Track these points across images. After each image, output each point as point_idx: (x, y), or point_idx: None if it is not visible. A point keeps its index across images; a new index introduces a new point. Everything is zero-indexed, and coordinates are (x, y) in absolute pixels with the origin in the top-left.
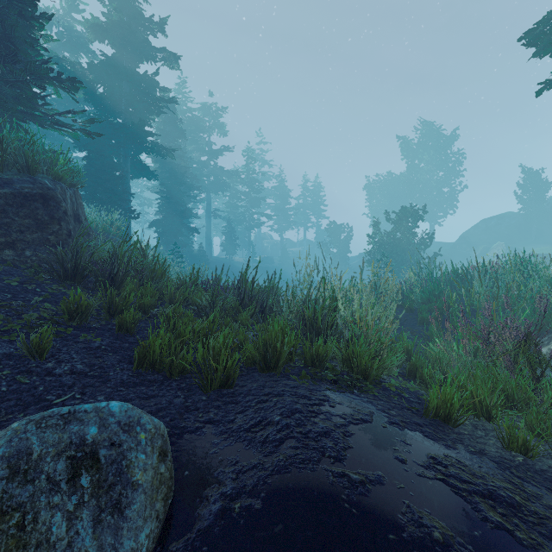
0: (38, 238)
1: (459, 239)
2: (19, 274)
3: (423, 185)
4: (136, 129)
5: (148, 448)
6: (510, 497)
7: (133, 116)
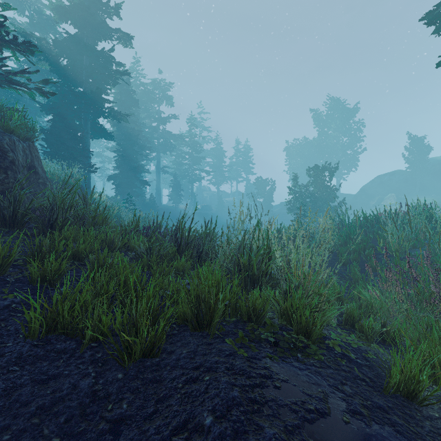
0: None
1: (359, 191)
2: None
3: (331, 148)
4: (94, 96)
5: None
6: None
7: (92, 86)
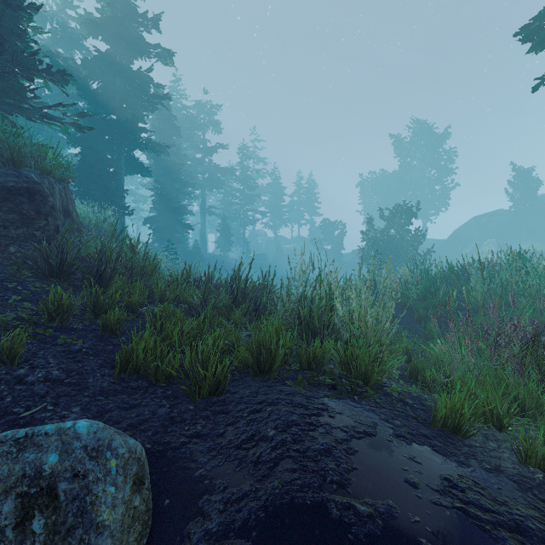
0: (23, 234)
1: (451, 236)
2: (0, 271)
3: (415, 182)
4: (130, 125)
5: (120, 477)
6: (540, 529)
7: (127, 113)
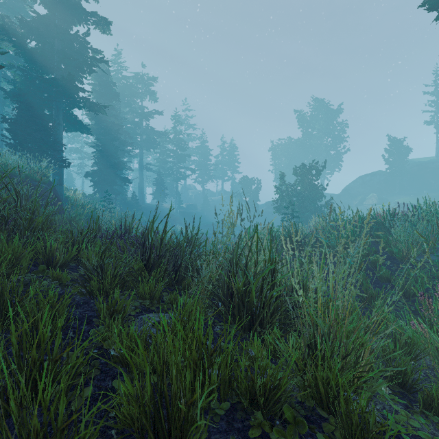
0: None
1: (342, 191)
2: None
3: (315, 148)
4: (66, 83)
5: None
6: None
7: (65, 73)
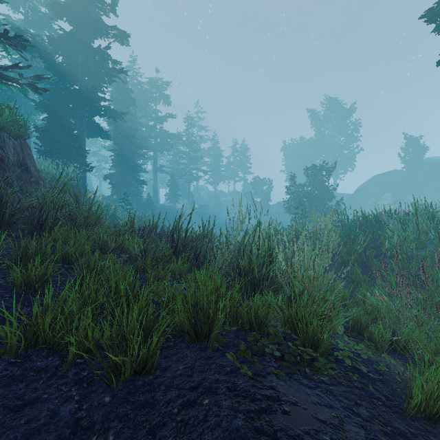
0: None
1: (356, 191)
2: None
3: (328, 147)
4: (90, 94)
5: None
6: None
7: (88, 84)
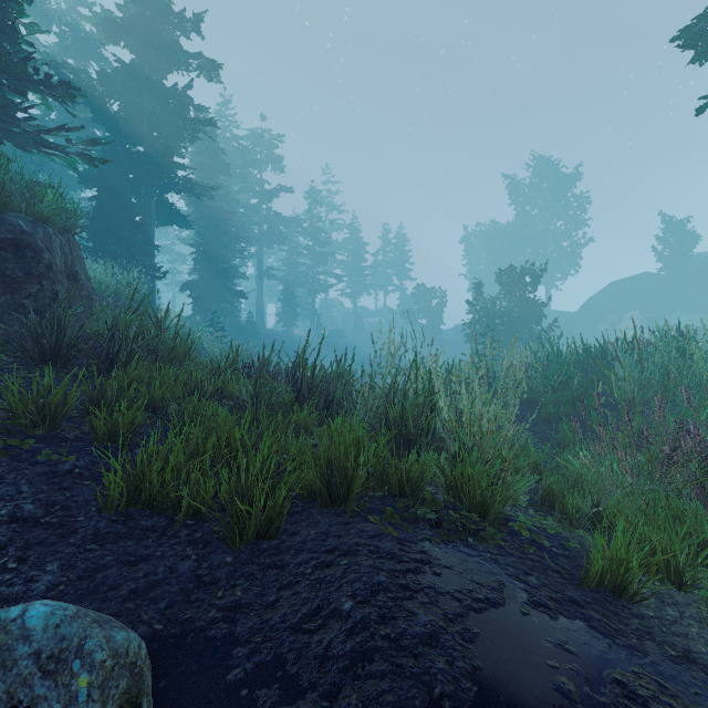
0: (6, 303)
1: (582, 307)
2: None
3: (536, 237)
4: (162, 160)
5: (93, 706)
6: None
7: (158, 143)
